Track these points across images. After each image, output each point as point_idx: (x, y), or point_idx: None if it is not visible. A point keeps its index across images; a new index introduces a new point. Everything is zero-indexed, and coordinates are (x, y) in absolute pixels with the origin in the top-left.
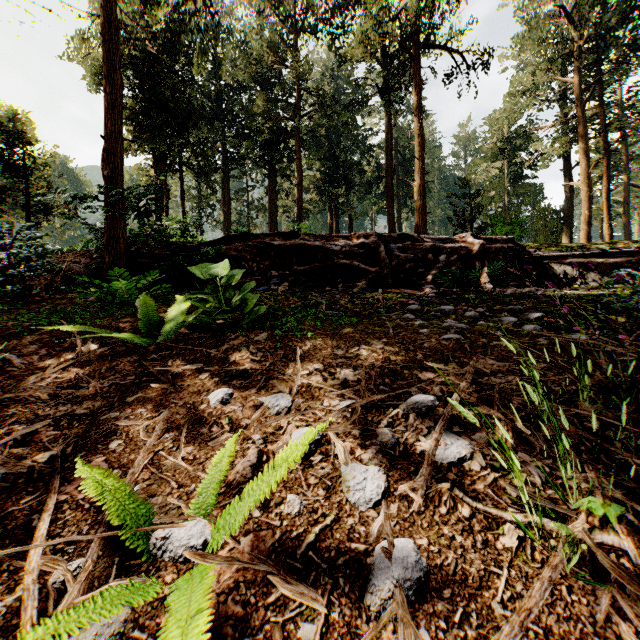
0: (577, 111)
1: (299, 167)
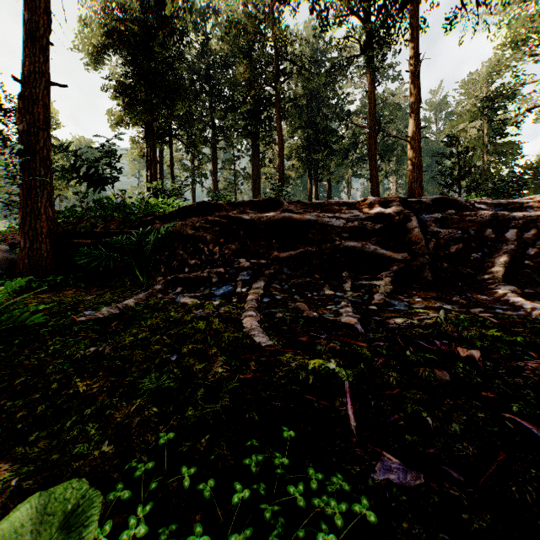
0: None
1: (281, 133)
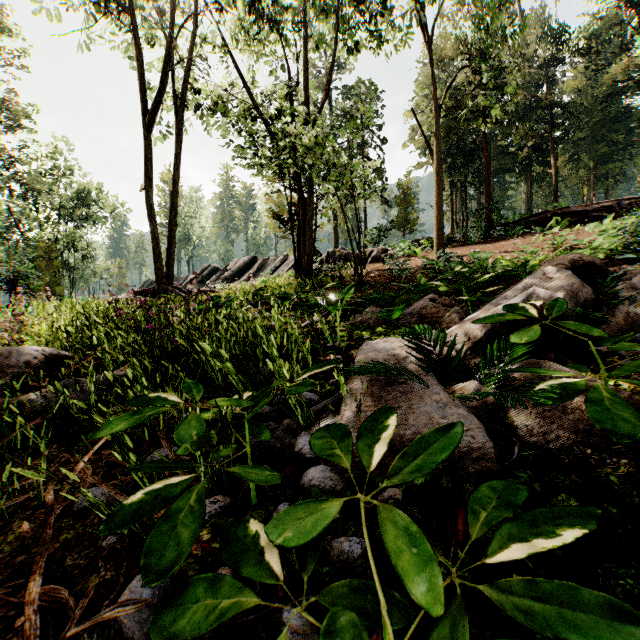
0: None
1: (555, 163)
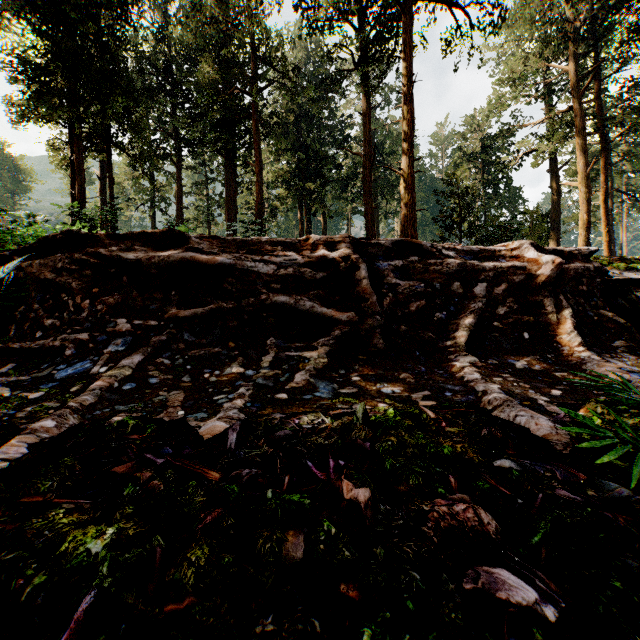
0: (575, 102)
1: (259, 152)
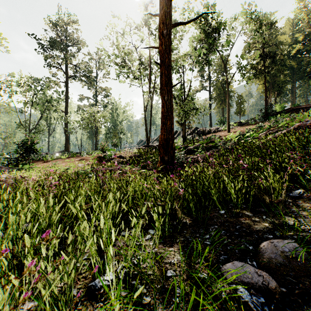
0: None
1: None
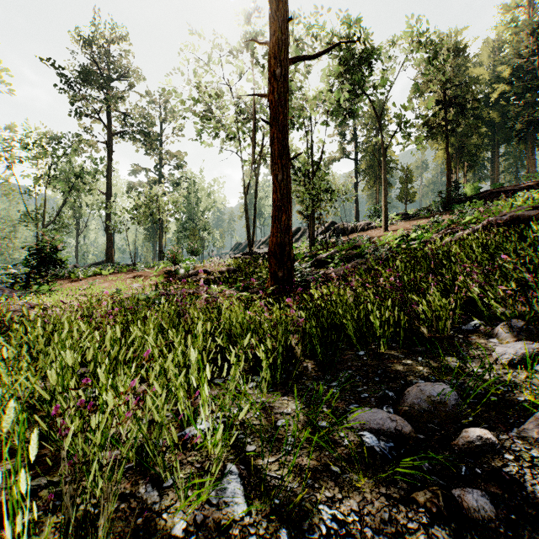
0: None
1: None
